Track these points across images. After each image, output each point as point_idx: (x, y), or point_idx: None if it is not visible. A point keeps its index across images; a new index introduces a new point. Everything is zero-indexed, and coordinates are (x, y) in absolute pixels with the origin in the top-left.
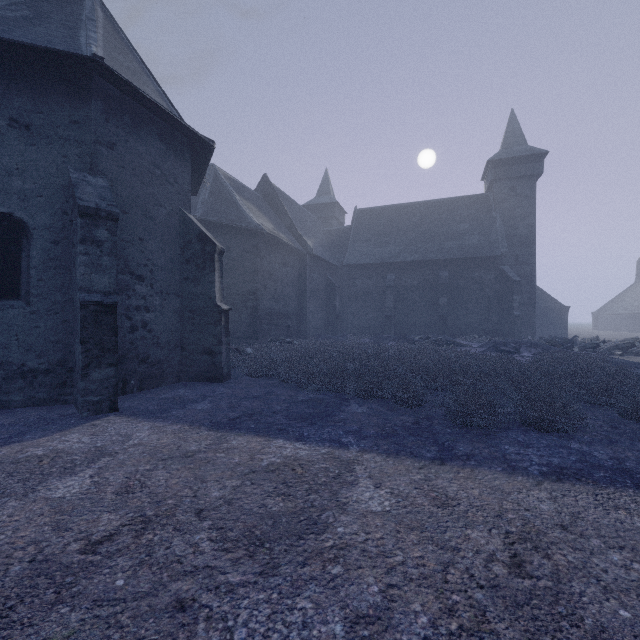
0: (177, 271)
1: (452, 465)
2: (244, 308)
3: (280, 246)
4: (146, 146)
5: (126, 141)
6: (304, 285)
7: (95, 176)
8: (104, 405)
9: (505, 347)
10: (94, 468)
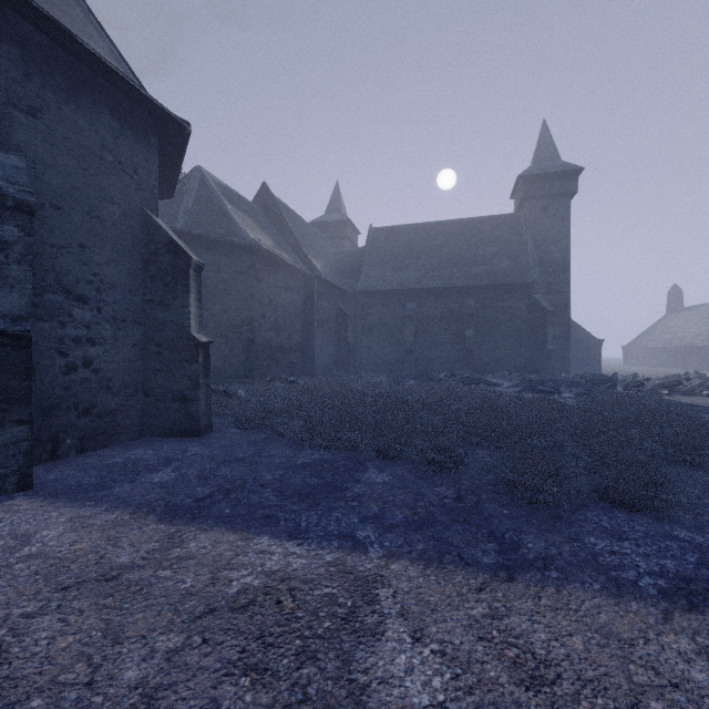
0: (138, 291)
1: (526, 581)
2: (237, 341)
3: (282, 267)
4: (90, 120)
5: (58, 109)
6: (311, 314)
7: (6, 152)
8: (9, 481)
9: (543, 386)
10: None
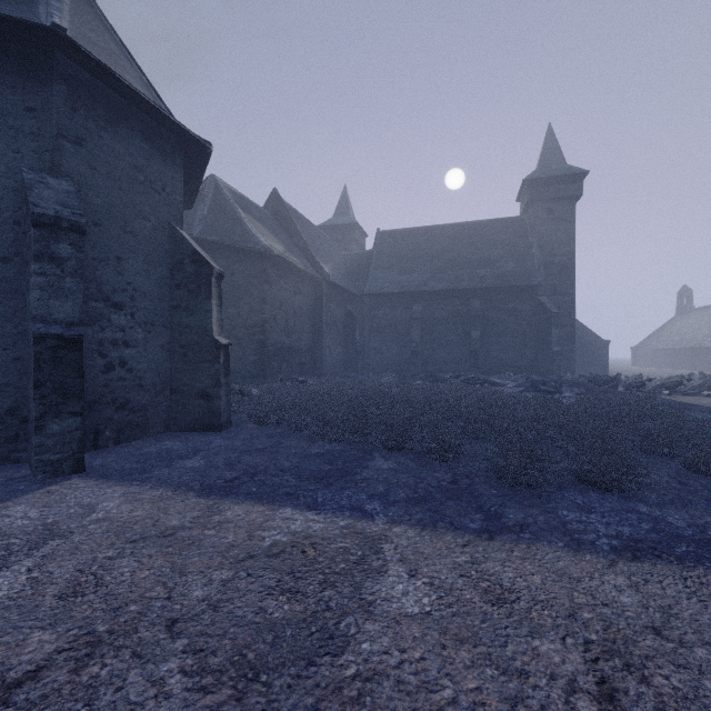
0: (165, 298)
1: (503, 540)
2: (250, 342)
3: (292, 271)
4: (125, 145)
5: (99, 137)
6: (320, 316)
7: (57, 178)
8: (66, 465)
9: (545, 386)
10: (36, 557)
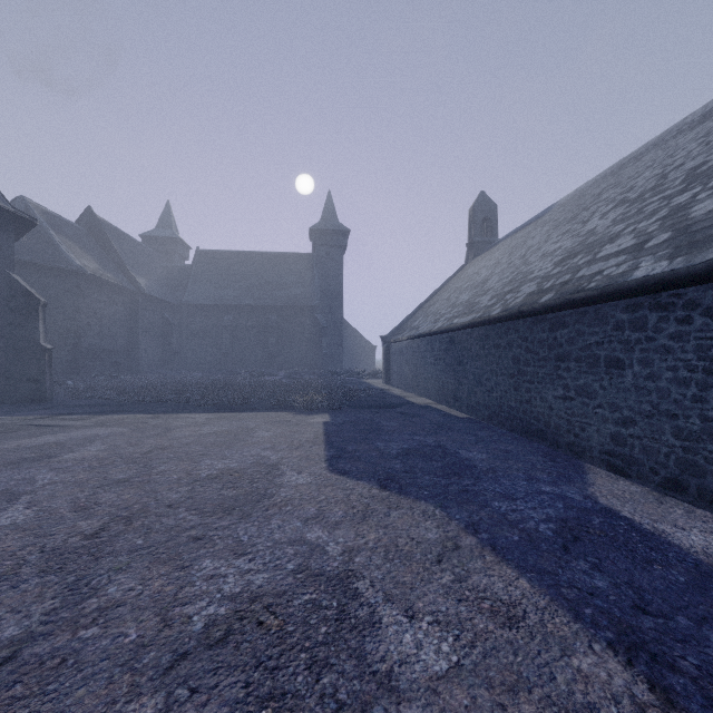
0: (2, 318)
1: (174, 414)
2: (64, 345)
3: (107, 285)
4: None
5: None
6: (136, 323)
7: None
8: None
9: (295, 375)
10: None
